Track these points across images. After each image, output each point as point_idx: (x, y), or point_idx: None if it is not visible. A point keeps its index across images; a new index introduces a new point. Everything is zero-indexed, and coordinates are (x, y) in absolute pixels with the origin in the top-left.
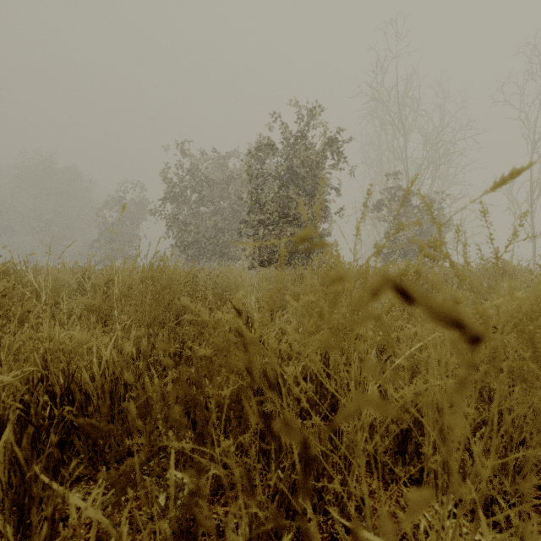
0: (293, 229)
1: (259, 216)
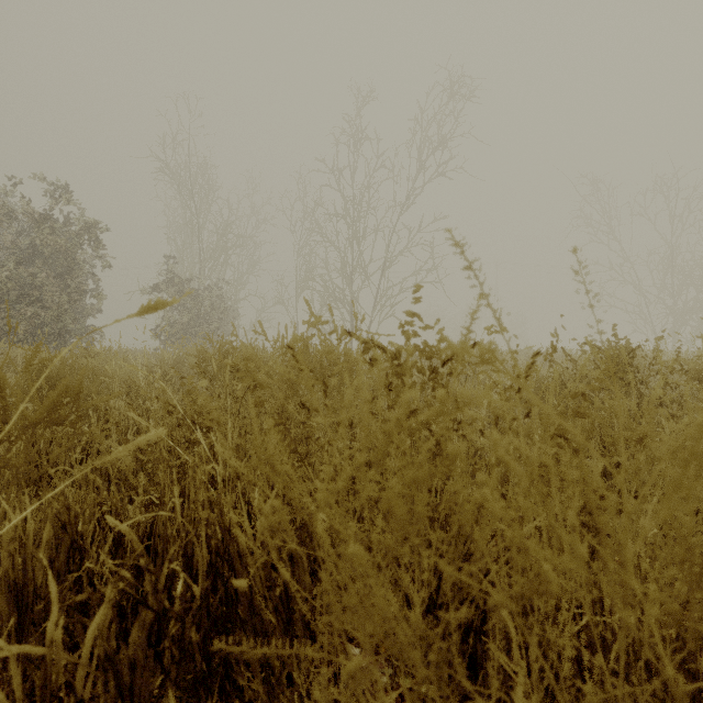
0: (36, 311)
1: None
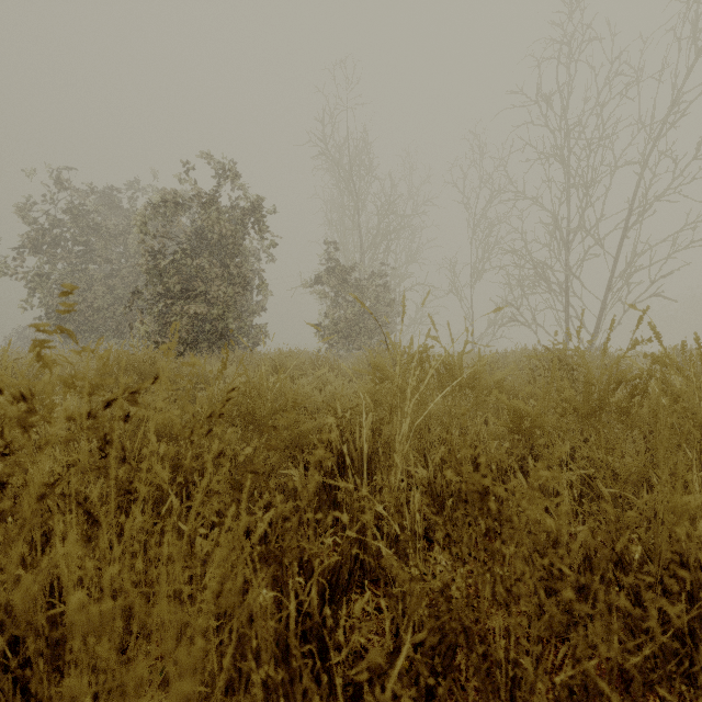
0: (198, 306)
1: (160, 286)
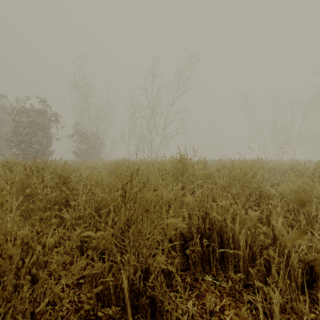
0: (37, 146)
1: (17, 138)
